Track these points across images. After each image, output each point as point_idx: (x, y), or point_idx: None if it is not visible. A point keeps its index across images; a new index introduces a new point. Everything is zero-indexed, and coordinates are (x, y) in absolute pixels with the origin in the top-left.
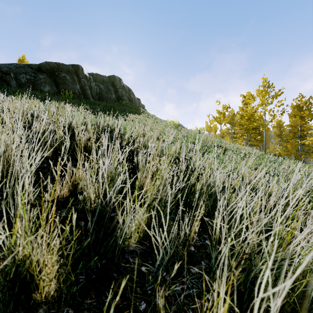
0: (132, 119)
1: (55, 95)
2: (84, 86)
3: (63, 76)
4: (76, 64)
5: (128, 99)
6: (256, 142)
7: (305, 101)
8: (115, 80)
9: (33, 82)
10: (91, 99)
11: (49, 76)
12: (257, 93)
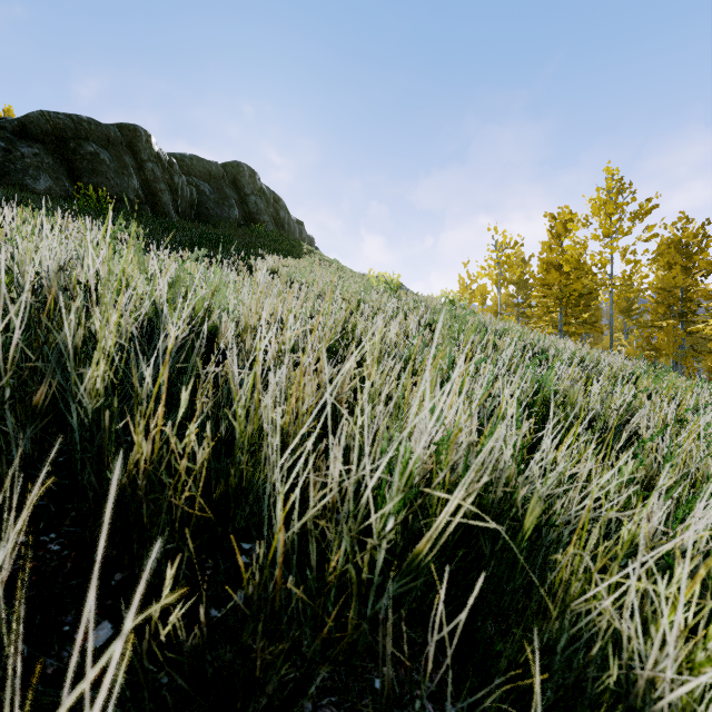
0: (274, 268)
1: (62, 200)
2: (155, 182)
3: (92, 151)
4: (129, 125)
5: (273, 221)
6: (582, 327)
7: (693, 231)
8: (241, 175)
9: (0, 166)
10: (174, 216)
11: (51, 150)
12: (592, 206)
